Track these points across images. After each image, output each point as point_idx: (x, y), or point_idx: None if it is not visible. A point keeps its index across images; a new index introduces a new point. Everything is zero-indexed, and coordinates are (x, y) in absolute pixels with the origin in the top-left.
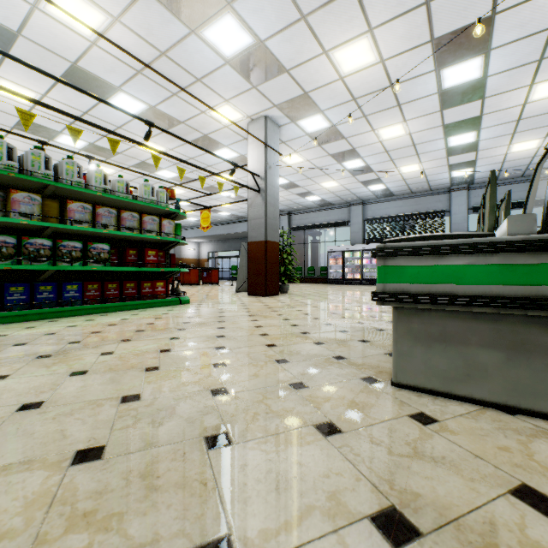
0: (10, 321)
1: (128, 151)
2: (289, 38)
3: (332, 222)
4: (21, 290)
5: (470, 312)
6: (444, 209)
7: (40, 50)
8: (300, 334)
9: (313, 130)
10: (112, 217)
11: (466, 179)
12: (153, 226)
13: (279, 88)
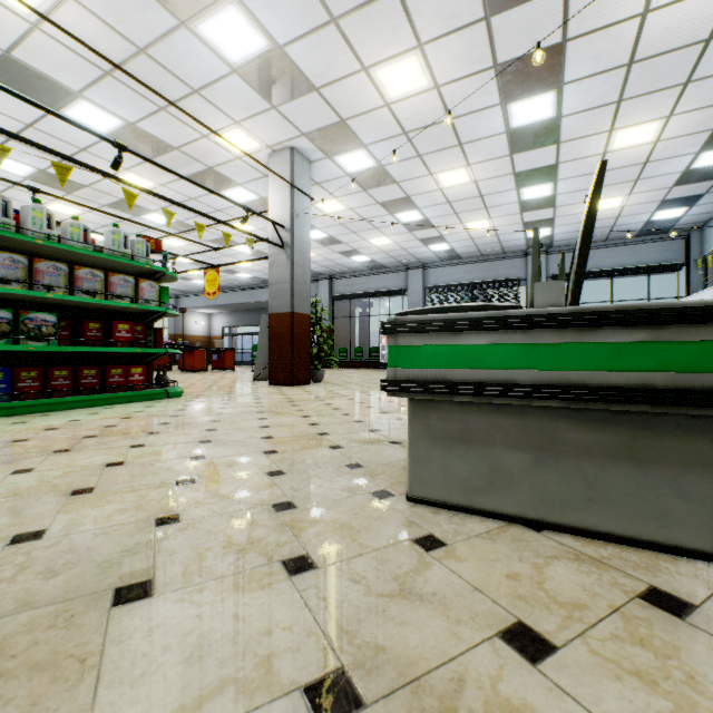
0: None
1: (100, 185)
2: (317, 45)
3: (386, 290)
4: None
5: (495, 404)
6: (520, 277)
7: None
8: (317, 435)
9: (356, 170)
10: (61, 276)
11: (544, 241)
12: (126, 289)
13: (307, 111)
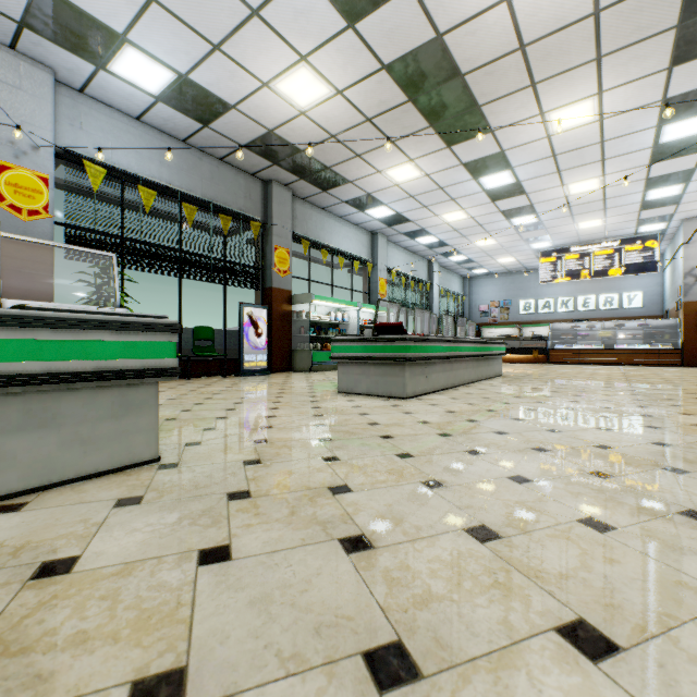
0: None
1: None
2: None
3: None
4: None
5: None
6: None
7: None
8: None
9: None
10: None
11: None
12: None
13: None
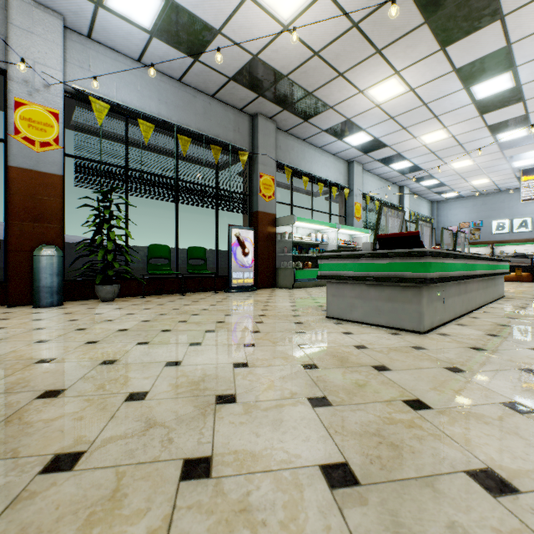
0: None
1: None
2: None
3: None
4: None
5: None
6: None
7: None
8: None
9: None
10: None
11: None
12: None
13: None
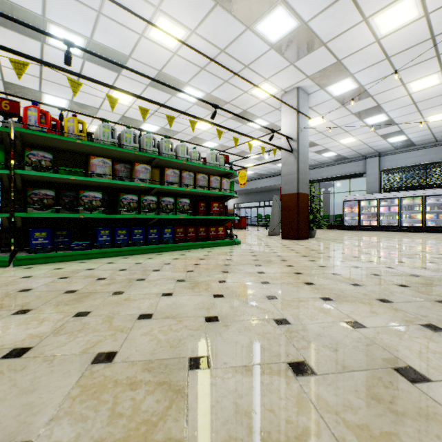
0: (135, 253)
1: (186, 130)
2: (331, 14)
3: (347, 174)
4: (140, 232)
5: None
6: None
7: (140, 65)
8: (372, 275)
9: (340, 93)
10: (191, 179)
11: None
12: (216, 184)
13: (314, 61)
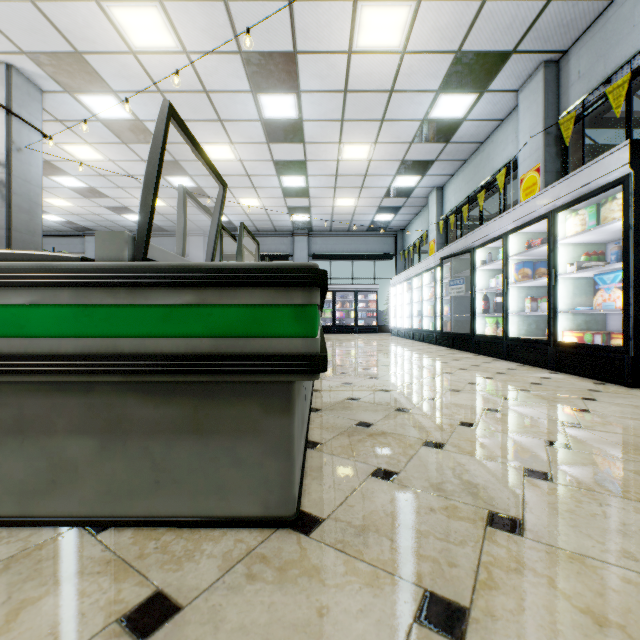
0: None
1: None
2: None
3: None
4: None
5: (57, 381)
6: (289, 253)
7: None
8: None
9: (109, 117)
10: None
11: (306, 225)
12: None
13: (23, 24)
